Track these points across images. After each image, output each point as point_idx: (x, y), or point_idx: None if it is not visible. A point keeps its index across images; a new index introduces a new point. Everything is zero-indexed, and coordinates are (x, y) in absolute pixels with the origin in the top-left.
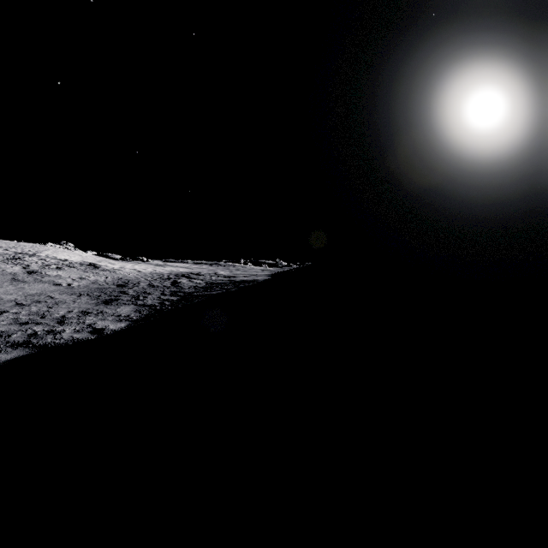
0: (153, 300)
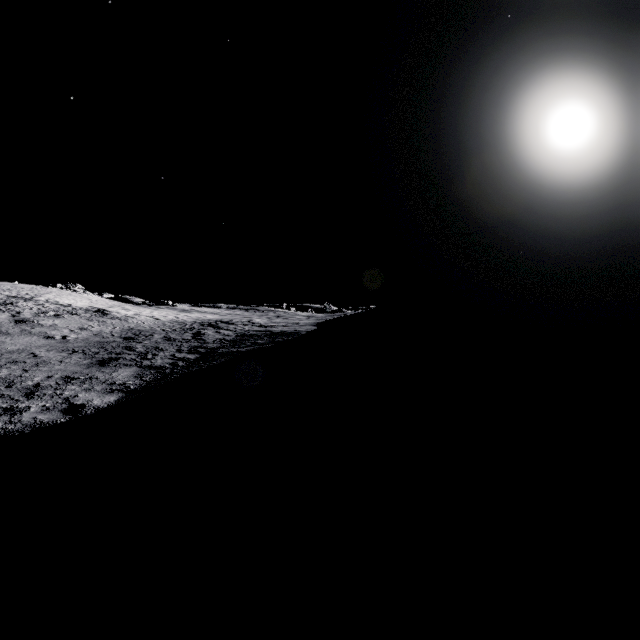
0: (164, 360)
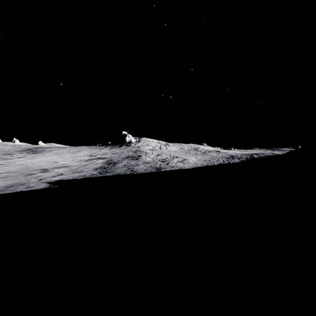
0: (244, 159)
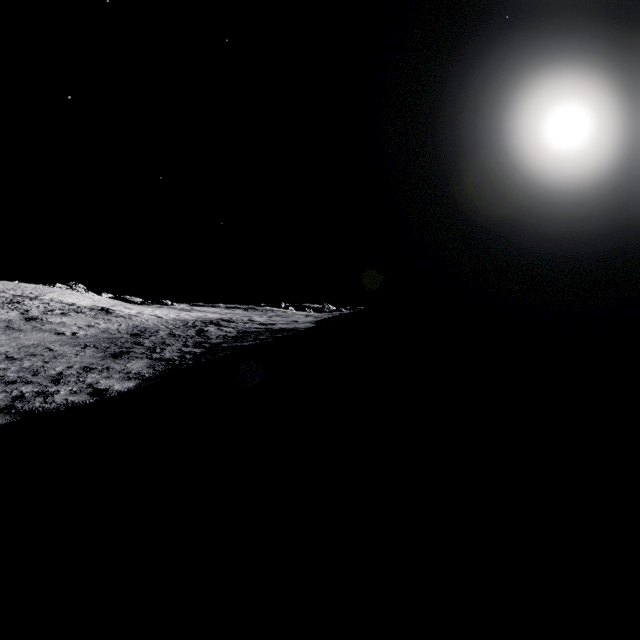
0: (172, 353)
